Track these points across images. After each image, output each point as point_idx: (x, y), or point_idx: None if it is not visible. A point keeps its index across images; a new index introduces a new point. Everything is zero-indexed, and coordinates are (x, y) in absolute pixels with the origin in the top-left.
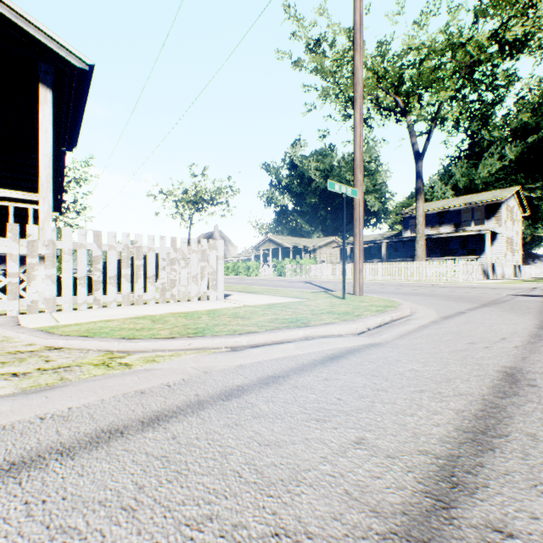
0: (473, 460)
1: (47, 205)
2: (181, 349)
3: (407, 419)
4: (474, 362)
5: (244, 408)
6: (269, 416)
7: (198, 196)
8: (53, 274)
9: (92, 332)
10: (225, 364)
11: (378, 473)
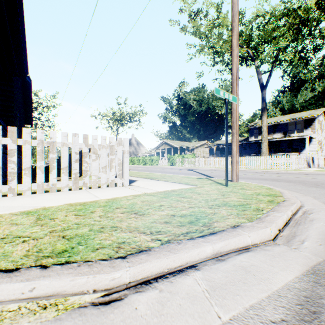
0: None
1: None
2: (16, 300)
3: None
4: None
5: None
6: None
7: (122, 116)
8: None
9: None
10: None
11: None
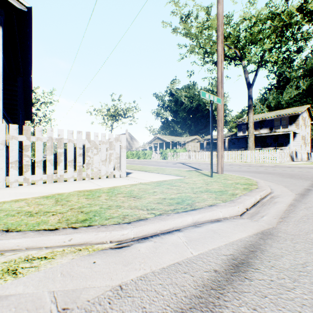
0: None
1: None
2: (60, 246)
3: None
4: None
5: None
6: None
7: (116, 112)
8: None
9: None
10: (99, 283)
11: None
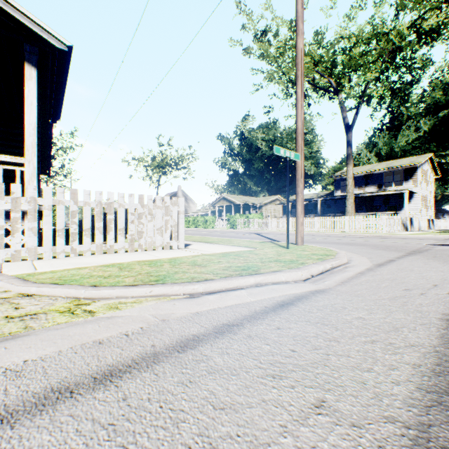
0: (447, 430)
1: (32, 167)
2: (143, 296)
3: (365, 375)
4: (415, 309)
5: (199, 361)
6: (224, 371)
7: (165, 162)
8: (35, 227)
9: (64, 279)
10: (182, 311)
11: (346, 448)
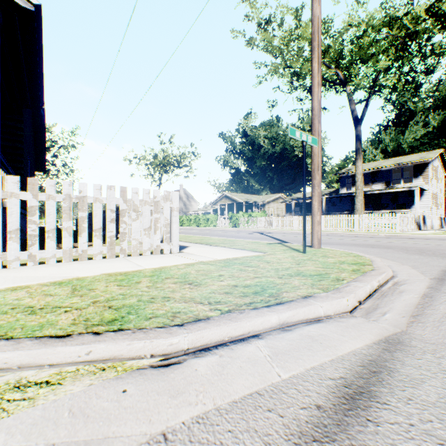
0: None
1: None
2: (73, 363)
3: None
4: None
5: None
6: None
7: (166, 160)
8: None
9: None
10: (130, 429)
11: None
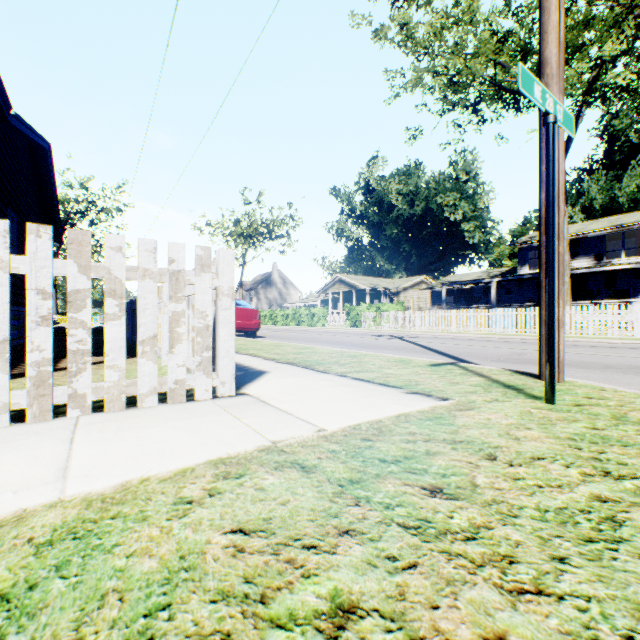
0: None
1: None
2: None
3: None
4: None
5: None
6: None
7: (252, 227)
8: None
9: None
10: None
11: None
